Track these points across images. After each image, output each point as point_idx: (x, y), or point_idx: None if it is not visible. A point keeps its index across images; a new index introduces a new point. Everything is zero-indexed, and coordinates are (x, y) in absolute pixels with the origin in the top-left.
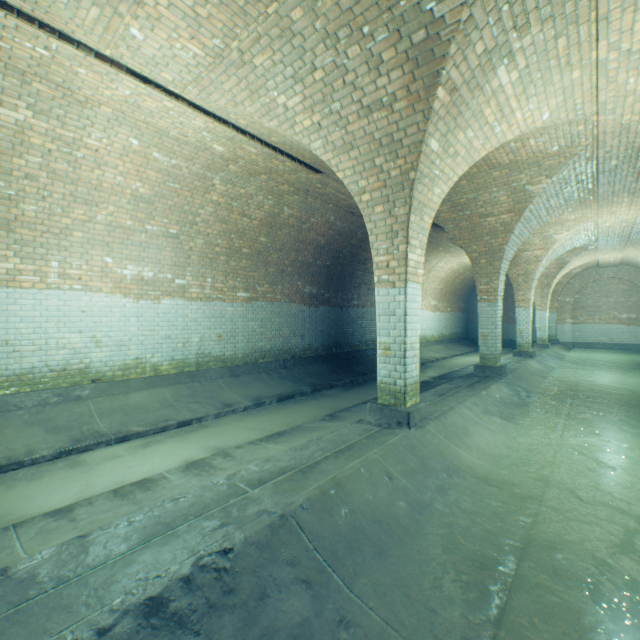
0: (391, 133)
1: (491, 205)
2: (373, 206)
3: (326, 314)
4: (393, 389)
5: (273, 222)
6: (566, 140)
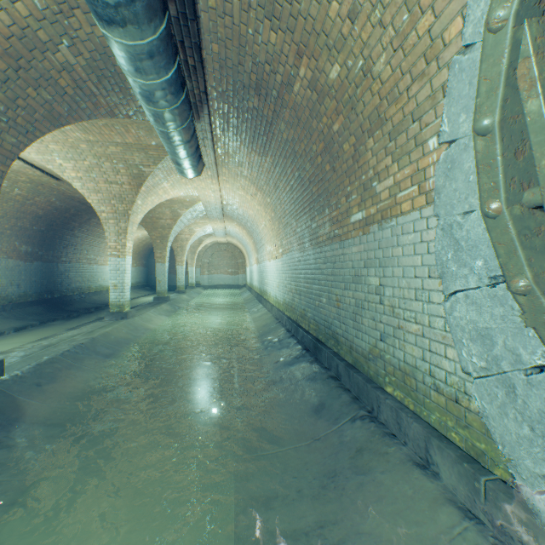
0: (121, 194)
1: (163, 214)
2: (109, 219)
3: (40, 268)
4: (119, 304)
5: (2, 197)
6: (192, 199)
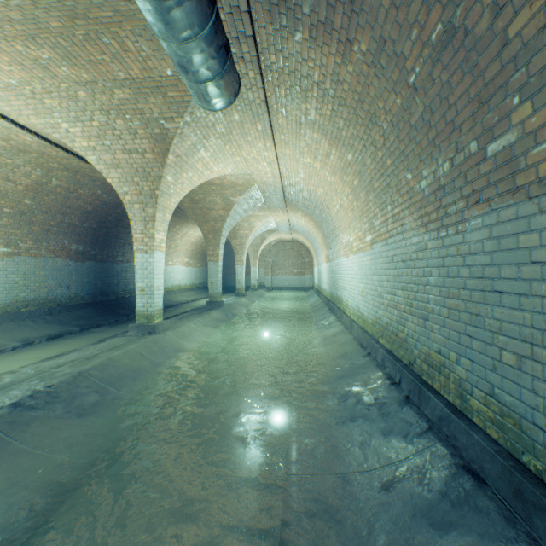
0: (144, 167)
1: (214, 204)
2: (134, 204)
3: (93, 268)
4: (147, 314)
5: (40, 189)
6: (244, 180)
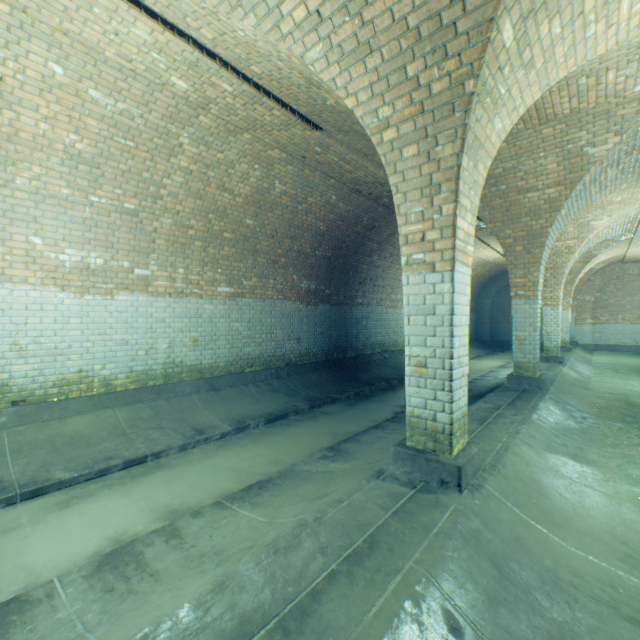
0: (438, 11)
1: (534, 176)
2: (401, 147)
3: (326, 313)
4: (431, 427)
5: (262, 200)
6: None
